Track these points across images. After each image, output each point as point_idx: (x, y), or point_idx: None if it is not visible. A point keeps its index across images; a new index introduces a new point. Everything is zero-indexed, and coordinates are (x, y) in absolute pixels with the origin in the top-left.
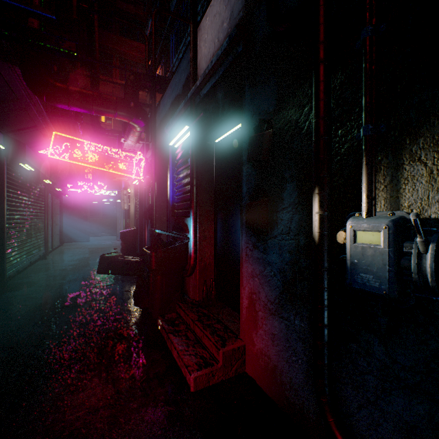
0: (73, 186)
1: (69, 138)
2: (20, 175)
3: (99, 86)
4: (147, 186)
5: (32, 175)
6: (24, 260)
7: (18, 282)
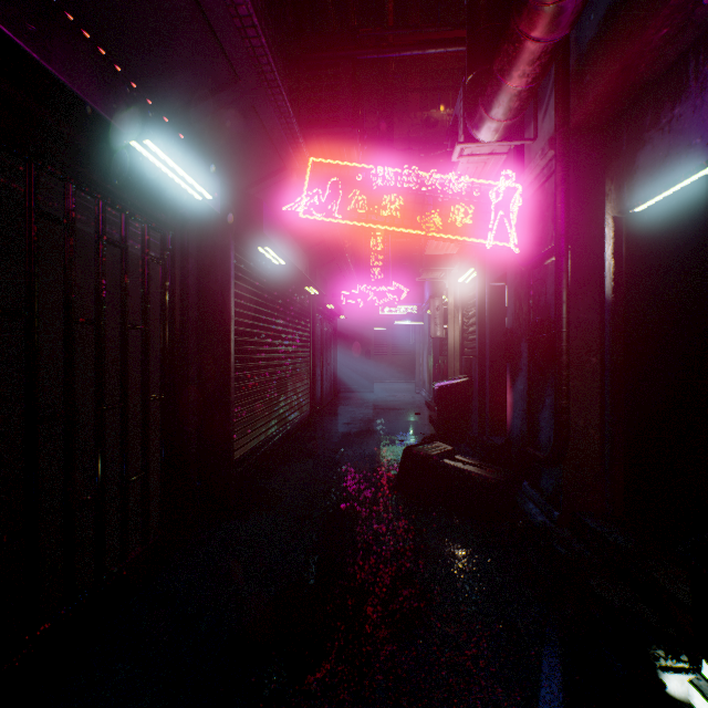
0: (350, 294)
1: (339, 166)
2: (265, 277)
3: (391, 103)
4: (525, 266)
5: (287, 278)
6: (272, 437)
7: (256, 486)
